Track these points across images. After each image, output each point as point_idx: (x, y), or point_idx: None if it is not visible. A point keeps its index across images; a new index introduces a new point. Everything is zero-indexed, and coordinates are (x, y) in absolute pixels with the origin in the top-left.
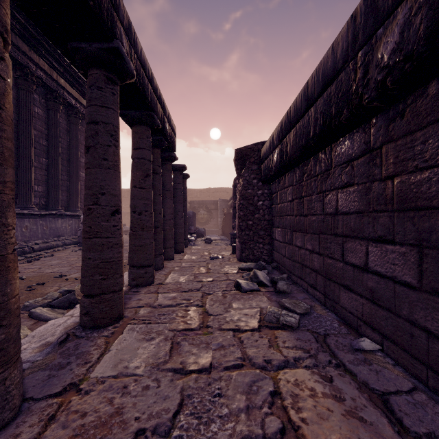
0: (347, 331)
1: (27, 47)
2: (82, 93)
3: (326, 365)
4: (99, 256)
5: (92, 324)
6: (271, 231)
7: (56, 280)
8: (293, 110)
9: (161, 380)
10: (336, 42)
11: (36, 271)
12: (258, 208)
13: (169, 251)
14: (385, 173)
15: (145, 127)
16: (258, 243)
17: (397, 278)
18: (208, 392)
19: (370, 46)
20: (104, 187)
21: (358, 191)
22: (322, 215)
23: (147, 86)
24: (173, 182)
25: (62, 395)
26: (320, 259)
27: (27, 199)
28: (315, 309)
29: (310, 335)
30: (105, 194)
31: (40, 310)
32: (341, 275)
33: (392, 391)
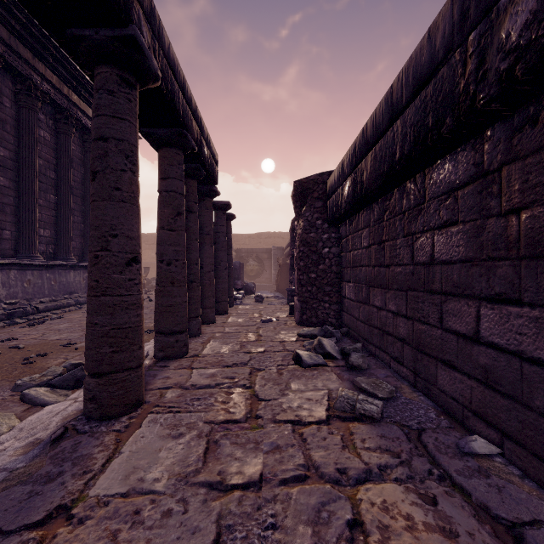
0: (449, 424)
1: (30, 54)
2: None
3: (426, 478)
4: (110, 320)
5: (99, 413)
6: (341, 286)
7: (62, 350)
8: (371, 126)
9: (190, 501)
10: (434, 26)
11: (39, 337)
12: (323, 257)
13: (209, 312)
14: (507, 206)
15: (176, 150)
16: (323, 302)
17: (526, 353)
18: (256, 522)
19: (488, 23)
20: (116, 227)
21: (464, 231)
22: (411, 265)
23: (178, 94)
24: (215, 224)
25: (45, 525)
26: (408, 324)
27: (30, 246)
28: (402, 391)
29: (398, 431)
30: (117, 236)
31: (36, 391)
32: (439, 346)
33: (526, 520)
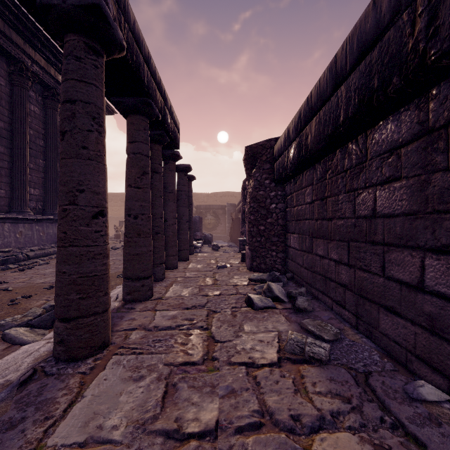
0: (393, 367)
1: (22, 40)
2: None
3: (378, 426)
4: (77, 269)
5: (67, 355)
6: (286, 237)
7: (45, 292)
8: (315, 94)
9: None
10: None
11: (26, 281)
12: (270, 212)
13: (172, 259)
14: None
15: (142, 117)
16: (270, 250)
17: None
18: None
19: None
20: (83, 183)
21: (408, 186)
22: (353, 219)
23: (143, 66)
24: (177, 184)
25: None
26: (350, 272)
27: (22, 203)
28: (345, 333)
29: (346, 374)
30: (84, 191)
31: (16, 331)
32: (381, 293)
33: None
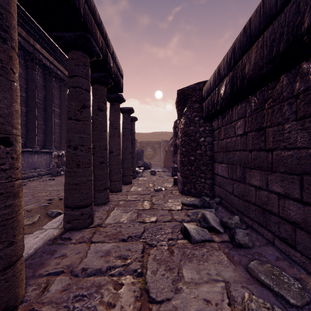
0: None
1: None
2: (55, 57)
3: None
4: None
5: None
6: (213, 166)
7: None
8: (256, 19)
9: None
10: None
11: None
12: (200, 144)
13: (117, 184)
14: None
15: (82, 53)
16: (200, 177)
17: None
18: None
19: None
20: None
21: None
22: (310, 149)
23: None
24: (122, 123)
25: None
26: (304, 209)
27: None
28: (307, 287)
29: None
30: None
31: None
32: None
33: None
